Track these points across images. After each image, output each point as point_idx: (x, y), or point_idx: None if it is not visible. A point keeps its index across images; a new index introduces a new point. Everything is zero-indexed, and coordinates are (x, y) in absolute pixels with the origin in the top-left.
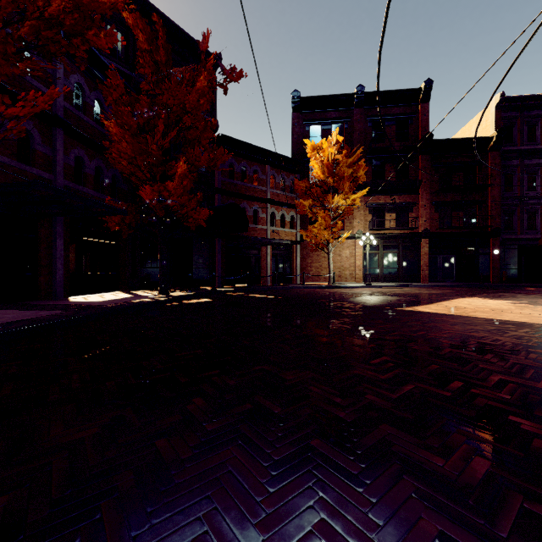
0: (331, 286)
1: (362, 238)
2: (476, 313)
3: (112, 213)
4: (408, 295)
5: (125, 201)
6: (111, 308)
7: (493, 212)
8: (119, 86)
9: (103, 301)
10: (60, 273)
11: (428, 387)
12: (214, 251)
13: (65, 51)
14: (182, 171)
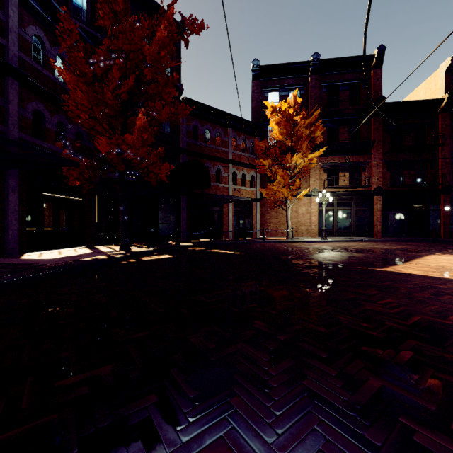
0: (290, 241)
1: (319, 195)
2: None
3: (62, 165)
4: (372, 251)
5: (91, 158)
6: (48, 270)
7: (443, 171)
8: (73, 32)
9: (53, 259)
10: (14, 229)
11: None
12: (179, 208)
13: None
14: (141, 124)
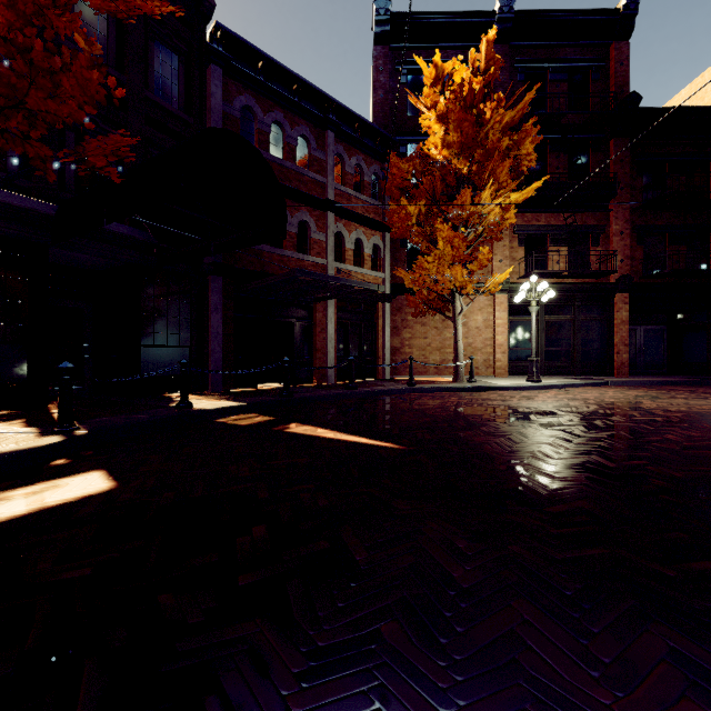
0: (470, 387)
1: (525, 286)
2: None
3: None
4: None
5: None
6: None
7: None
8: None
9: None
10: None
11: None
12: (204, 307)
13: None
14: None
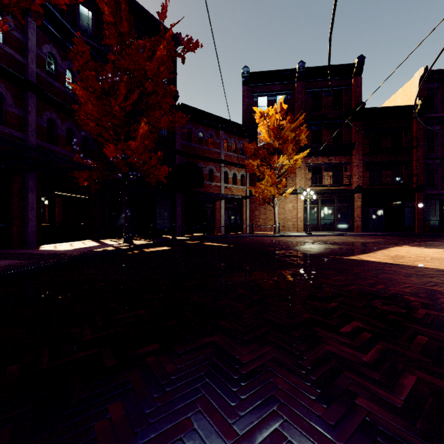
0: (277, 235)
1: (304, 193)
2: (421, 263)
3: (77, 169)
4: (347, 244)
5: (96, 160)
6: (71, 257)
7: (417, 171)
8: (85, 53)
9: (69, 250)
10: (32, 224)
11: (435, 380)
12: (175, 205)
13: (23, 7)
14: (144, 131)
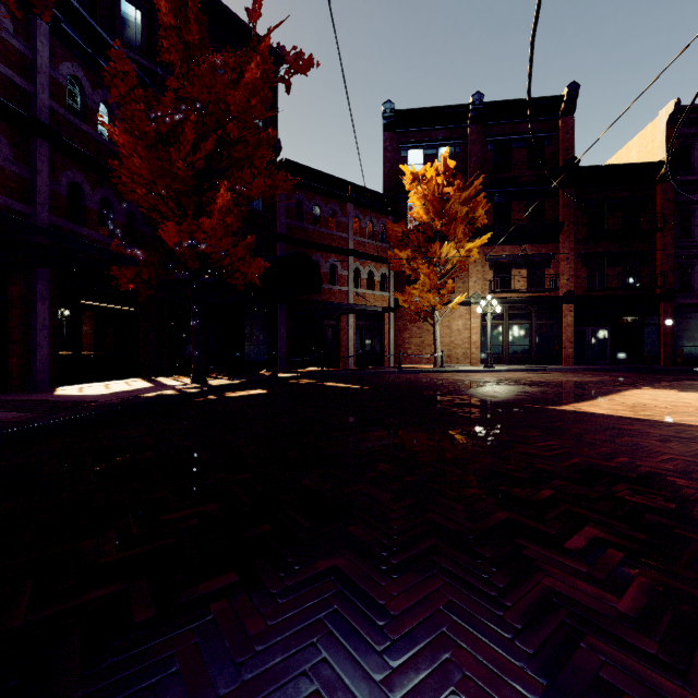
0: (438, 370)
1: (482, 303)
2: (681, 417)
3: (114, 263)
4: (554, 385)
5: (148, 250)
6: (103, 408)
7: (664, 268)
8: (129, 75)
9: (102, 395)
10: (43, 353)
11: None
12: (276, 322)
13: None
14: (224, 203)
